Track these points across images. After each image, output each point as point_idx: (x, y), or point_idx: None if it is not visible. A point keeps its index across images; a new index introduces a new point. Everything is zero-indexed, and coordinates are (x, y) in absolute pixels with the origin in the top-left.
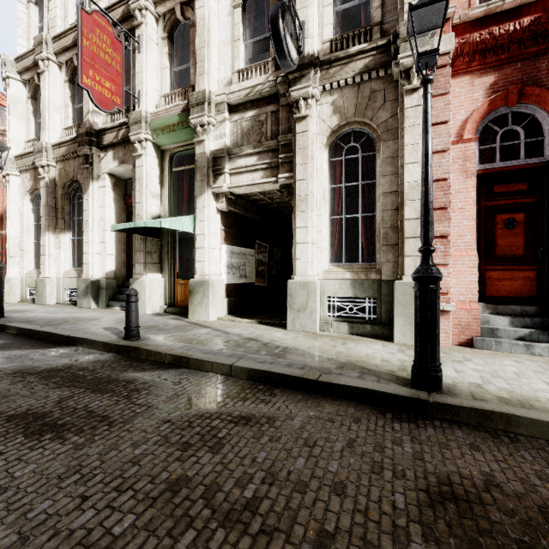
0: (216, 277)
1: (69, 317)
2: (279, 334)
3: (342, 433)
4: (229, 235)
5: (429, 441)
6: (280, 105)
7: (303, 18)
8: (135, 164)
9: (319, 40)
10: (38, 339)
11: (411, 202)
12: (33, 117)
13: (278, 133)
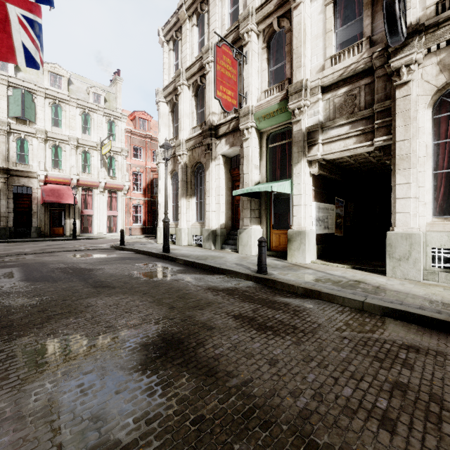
0: (309, 228)
1: (206, 255)
2: (381, 279)
3: None
4: (317, 194)
5: None
6: (375, 77)
7: None
8: (241, 145)
9: (420, 7)
10: (198, 268)
11: None
12: (172, 124)
13: (372, 102)
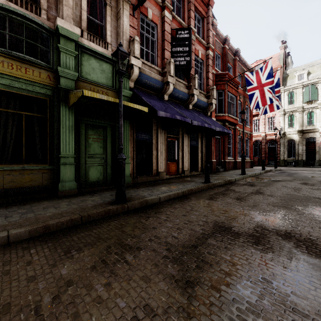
0: None
1: None
2: None
3: None
4: None
5: None
6: None
7: None
8: None
9: None
10: None
11: None
12: None
13: None
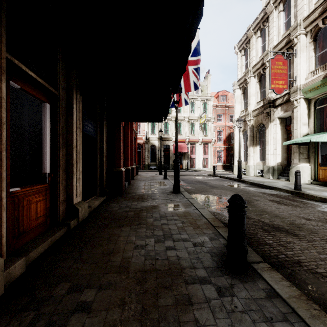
0: None
1: (264, 181)
2: None
3: None
4: None
5: None
6: None
7: None
8: (292, 111)
9: None
10: (258, 186)
11: None
12: (243, 101)
13: None
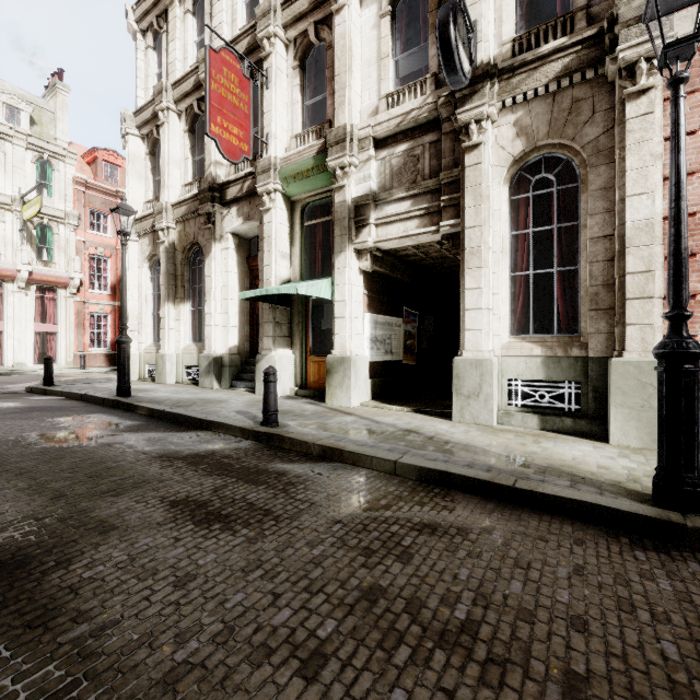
0: (358, 353)
1: (195, 398)
2: (443, 426)
3: (563, 556)
4: (373, 301)
5: (695, 579)
6: (442, 133)
7: (474, 17)
8: (261, 220)
9: (495, 42)
10: (170, 421)
11: (636, 250)
12: (151, 176)
13: (439, 169)
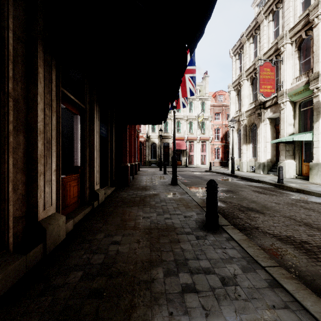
0: None
1: (254, 175)
2: None
3: None
4: None
5: None
6: None
7: None
8: (280, 112)
9: None
10: (247, 180)
11: None
12: (237, 102)
13: None
